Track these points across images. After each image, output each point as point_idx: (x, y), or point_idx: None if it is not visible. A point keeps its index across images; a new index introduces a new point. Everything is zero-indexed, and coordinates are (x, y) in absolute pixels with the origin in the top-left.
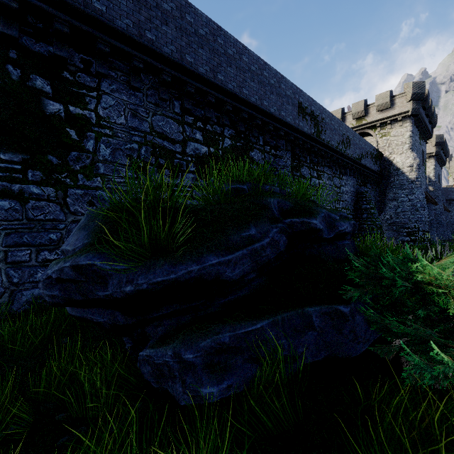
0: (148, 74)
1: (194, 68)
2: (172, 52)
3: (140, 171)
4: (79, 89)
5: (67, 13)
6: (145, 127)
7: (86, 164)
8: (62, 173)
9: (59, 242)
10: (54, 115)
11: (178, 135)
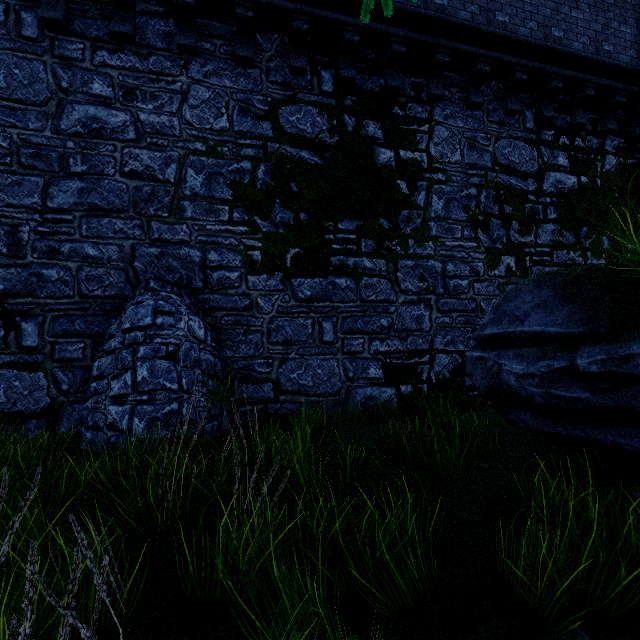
0: (489, 79)
1: (564, 46)
2: (530, 31)
3: (479, 227)
4: (409, 125)
5: (404, 26)
6: (485, 160)
7: (417, 226)
8: (392, 240)
9: (389, 330)
10: (384, 167)
11: (530, 164)
